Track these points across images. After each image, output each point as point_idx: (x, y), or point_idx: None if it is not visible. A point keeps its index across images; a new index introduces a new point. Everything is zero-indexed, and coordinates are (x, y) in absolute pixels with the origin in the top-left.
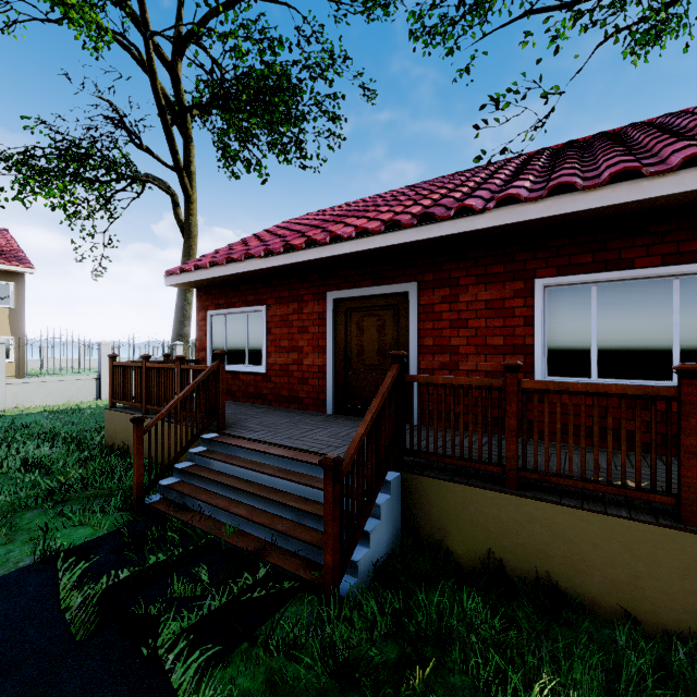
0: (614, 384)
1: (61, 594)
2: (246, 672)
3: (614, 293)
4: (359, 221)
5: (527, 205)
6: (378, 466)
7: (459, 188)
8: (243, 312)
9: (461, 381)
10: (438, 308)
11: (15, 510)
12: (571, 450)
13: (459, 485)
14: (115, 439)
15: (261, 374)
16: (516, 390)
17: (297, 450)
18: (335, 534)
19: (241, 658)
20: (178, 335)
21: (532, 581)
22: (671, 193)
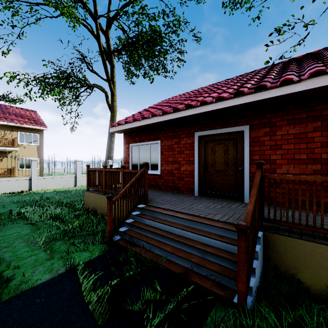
0: None
1: (84, 292)
2: None
3: None
4: (214, 94)
5: None
6: (255, 228)
7: (270, 74)
8: (148, 144)
9: (307, 179)
10: (262, 139)
11: (51, 240)
12: None
13: (307, 242)
14: (90, 205)
15: (158, 174)
16: None
17: (192, 215)
18: (246, 271)
19: None
20: (108, 157)
21: None
22: None
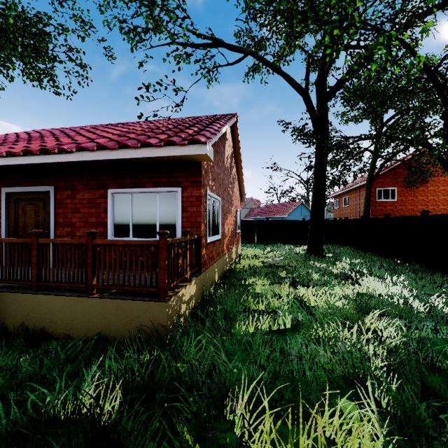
0: (69, 239)
1: None
2: None
3: (138, 198)
4: (21, 146)
5: (90, 152)
6: None
7: (89, 135)
8: None
9: (15, 241)
10: (65, 201)
11: None
12: (57, 270)
13: (11, 293)
14: None
15: None
16: (36, 244)
17: None
18: None
19: None
20: None
21: (39, 332)
22: (139, 157)
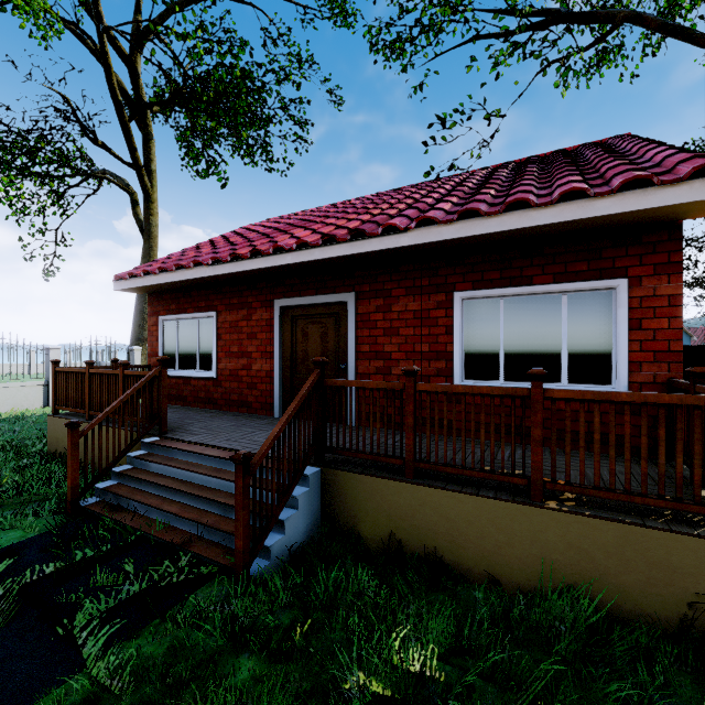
0: (485, 386)
1: None
2: (153, 642)
3: (518, 306)
4: (303, 233)
5: (442, 226)
6: (296, 462)
7: (396, 205)
8: (194, 317)
9: (370, 385)
10: (373, 317)
11: None
12: (454, 443)
13: (367, 476)
14: (58, 446)
15: (212, 379)
16: (413, 392)
17: (232, 450)
18: (246, 521)
19: (150, 631)
20: (137, 340)
21: (423, 556)
22: (552, 222)
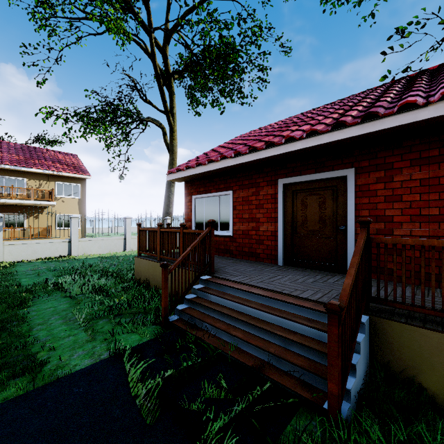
0: None
1: (130, 383)
2: None
3: None
4: (305, 127)
5: None
6: (356, 310)
7: (386, 95)
8: (216, 195)
9: (433, 243)
10: (373, 187)
11: (93, 318)
12: None
13: (433, 332)
14: (141, 276)
15: (229, 236)
16: None
17: (272, 291)
18: (339, 367)
19: None
20: (166, 213)
21: None
22: None
